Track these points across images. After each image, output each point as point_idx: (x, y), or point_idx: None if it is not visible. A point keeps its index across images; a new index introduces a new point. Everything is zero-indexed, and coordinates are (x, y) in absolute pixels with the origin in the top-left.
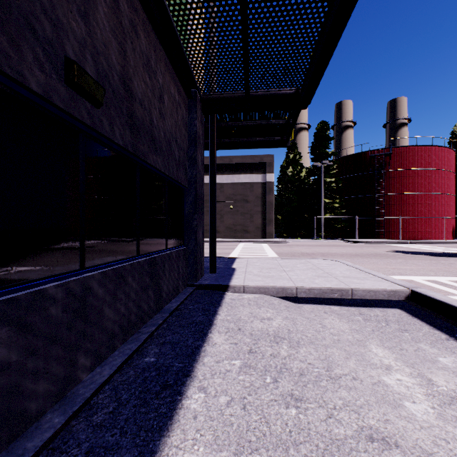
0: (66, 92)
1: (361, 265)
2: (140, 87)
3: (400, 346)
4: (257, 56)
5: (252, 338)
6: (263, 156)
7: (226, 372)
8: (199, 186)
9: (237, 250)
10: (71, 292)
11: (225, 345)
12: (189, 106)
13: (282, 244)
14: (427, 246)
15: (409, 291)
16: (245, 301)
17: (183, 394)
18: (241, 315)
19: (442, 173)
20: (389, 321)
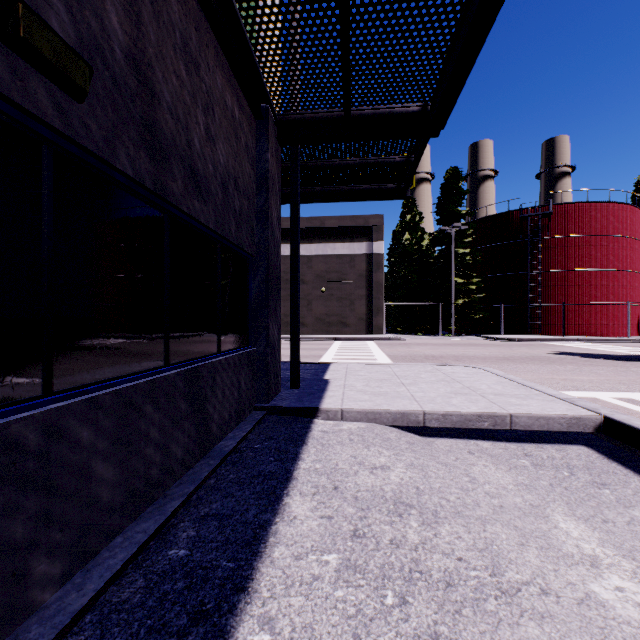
0: (2, 57)
1: (515, 374)
2: (169, 83)
3: (601, 515)
4: (363, 48)
5: (357, 507)
6: (368, 216)
7: (313, 581)
8: (273, 255)
9: (331, 352)
10: (15, 442)
11: (311, 520)
12: (257, 131)
13: (396, 343)
14: (604, 346)
15: (601, 418)
16: (344, 435)
17: (230, 636)
18: (339, 462)
19: (623, 241)
20: (574, 468)
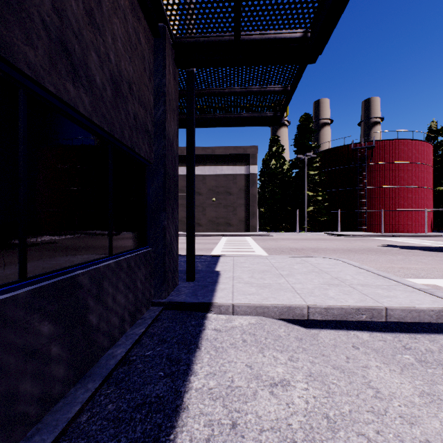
0: None
1: (363, 263)
2: None
3: None
4: None
5: None
6: (246, 147)
7: None
8: (170, 164)
9: (220, 246)
10: None
11: None
12: (155, 48)
13: (267, 238)
14: (413, 240)
15: None
16: (237, 335)
17: None
18: (234, 375)
19: (422, 167)
20: None
